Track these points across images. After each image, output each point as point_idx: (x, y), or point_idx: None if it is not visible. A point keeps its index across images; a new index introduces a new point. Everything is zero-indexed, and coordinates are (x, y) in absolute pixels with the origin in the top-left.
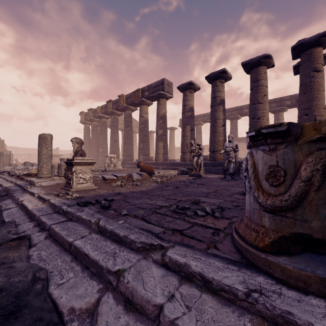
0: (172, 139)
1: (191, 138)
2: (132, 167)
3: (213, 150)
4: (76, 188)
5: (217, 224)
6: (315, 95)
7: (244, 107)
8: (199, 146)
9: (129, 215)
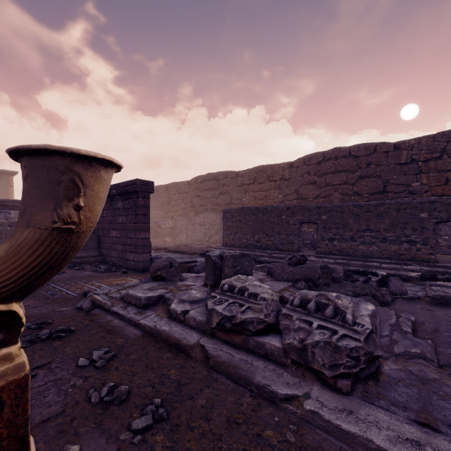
0: None
1: None
2: None
3: None
4: None
5: None
6: (10, 197)
7: None
8: None
9: None
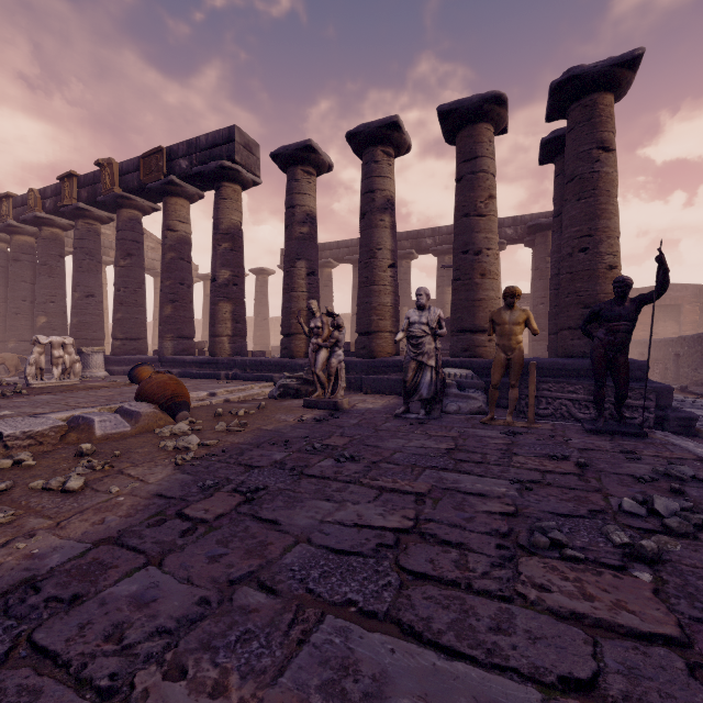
0: (262, 298)
1: (310, 295)
2: None
3: (366, 328)
4: None
5: None
6: (602, 205)
7: (424, 234)
8: (336, 320)
9: None
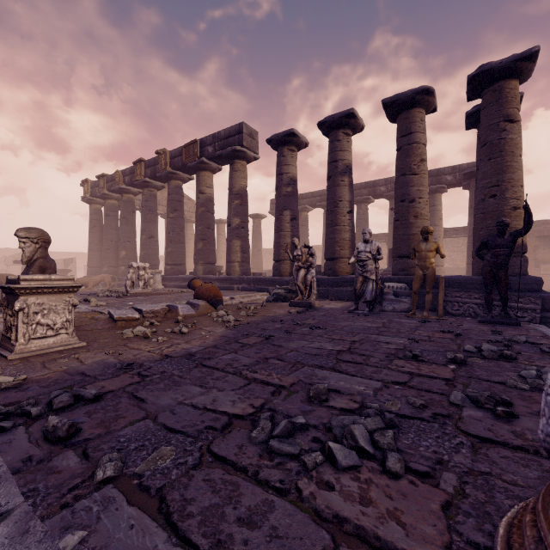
0: (257, 235)
1: (293, 233)
2: (183, 286)
3: (331, 255)
4: (24, 351)
5: (413, 525)
6: (507, 163)
7: (379, 183)
8: (310, 250)
9: (121, 479)
